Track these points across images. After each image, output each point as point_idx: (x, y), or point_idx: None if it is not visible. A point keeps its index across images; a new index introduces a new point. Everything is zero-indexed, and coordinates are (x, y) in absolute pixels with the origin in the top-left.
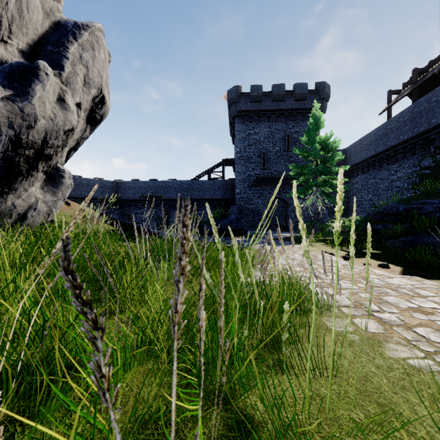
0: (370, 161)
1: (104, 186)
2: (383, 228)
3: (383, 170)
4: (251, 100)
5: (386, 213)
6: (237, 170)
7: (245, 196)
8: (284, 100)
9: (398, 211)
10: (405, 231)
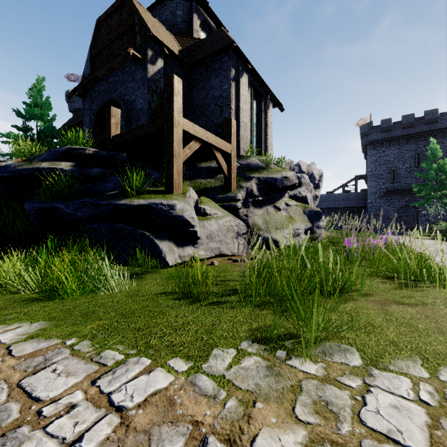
0: None
1: None
2: None
3: None
4: (381, 131)
5: None
6: (368, 185)
7: (375, 205)
8: (414, 126)
9: None
10: None
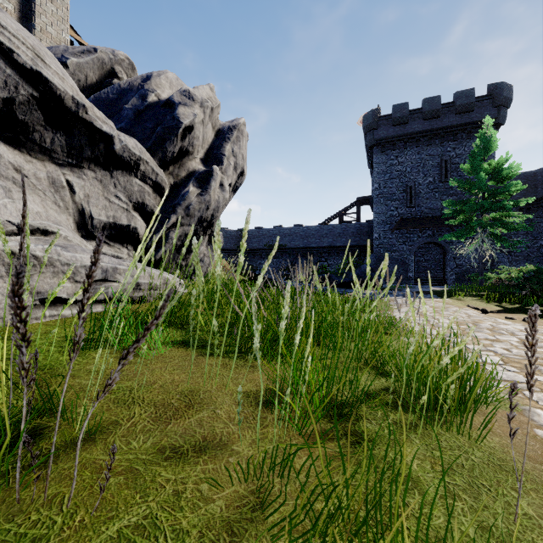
0: None
1: (229, 236)
2: None
3: None
4: (393, 124)
5: None
6: (375, 211)
7: (385, 242)
8: (440, 116)
9: None
10: None
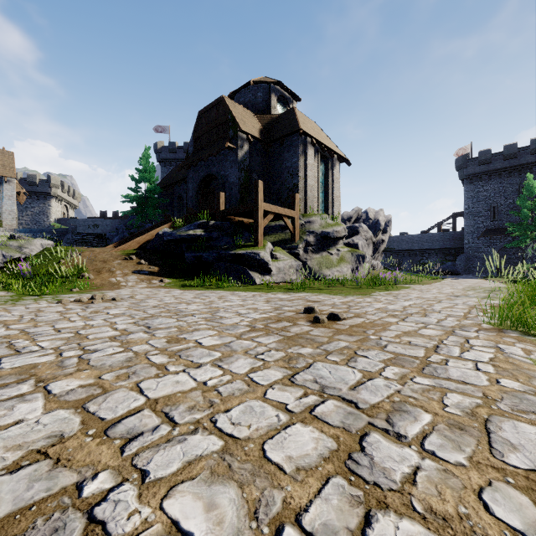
0: None
1: None
2: None
3: None
4: (478, 164)
5: None
6: (465, 224)
7: (473, 246)
8: (518, 157)
9: None
10: None
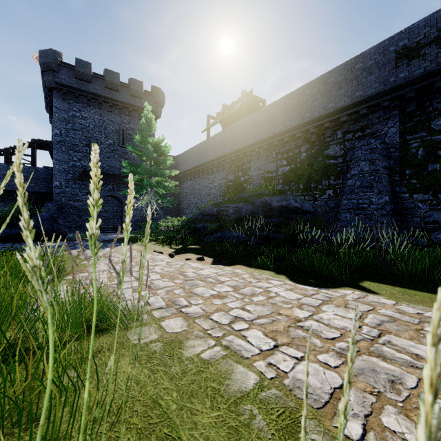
0: (196, 170)
1: None
2: (203, 226)
3: (204, 179)
4: (76, 76)
5: (205, 214)
6: (56, 157)
7: (67, 191)
8: (119, 91)
9: (213, 212)
10: (217, 228)
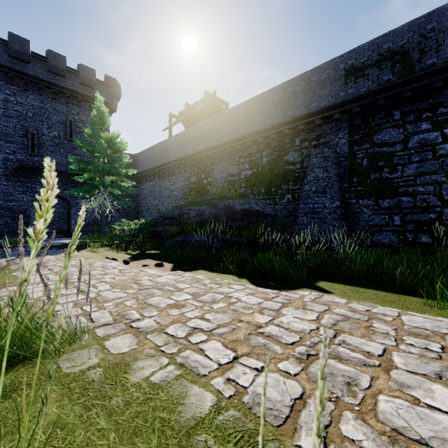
0: (156, 170)
1: None
2: (163, 230)
3: (166, 180)
4: (9, 53)
5: (166, 217)
6: None
7: None
8: (66, 77)
9: (174, 215)
10: (179, 232)
